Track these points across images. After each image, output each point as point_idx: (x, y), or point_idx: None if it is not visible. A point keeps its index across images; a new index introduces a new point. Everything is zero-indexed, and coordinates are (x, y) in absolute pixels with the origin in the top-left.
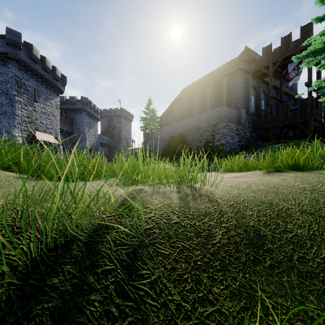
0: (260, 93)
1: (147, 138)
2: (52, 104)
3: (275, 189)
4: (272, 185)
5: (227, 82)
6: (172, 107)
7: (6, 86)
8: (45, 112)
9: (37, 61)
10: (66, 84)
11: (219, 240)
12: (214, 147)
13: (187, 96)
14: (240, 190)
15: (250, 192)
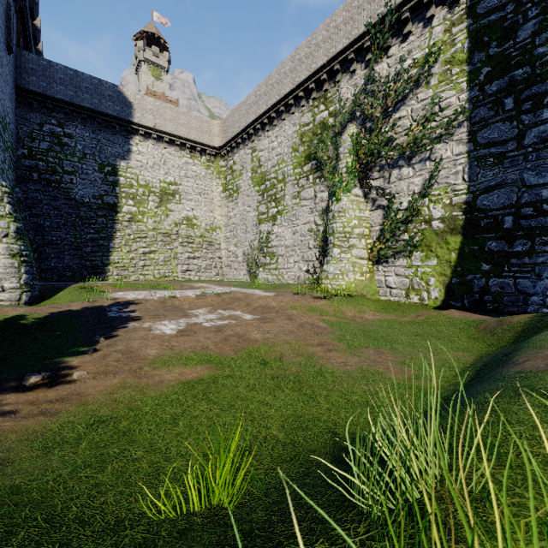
0: None
1: None
2: None
3: None
4: None
5: None
6: None
7: None
8: None
9: None
10: None
11: None
12: None
13: None
14: None
15: None
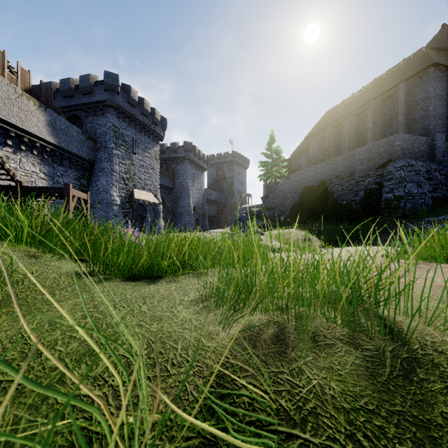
0: None
1: (269, 191)
2: (150, 155)
3: None
4: None
5: (405, 91)
6: (306, 143)
7: (105, 138)
8: (144, 166)
9: (135, 104)
10: (166, 128)
11: None
12: (381, 201)
13: (331, 124)
14: None
15: None
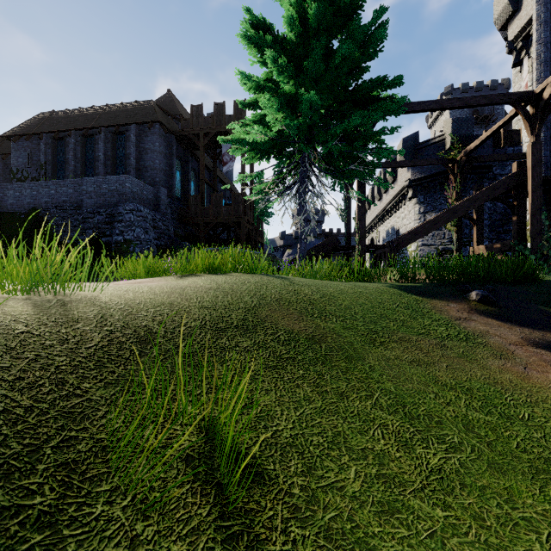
0: (189, 170)
1: None
2: None
3: (181, 290)
4: (180, 286)
5: (137, 134)
6: (5, 145)
7: None
8: None
9: None
10: None
11: (97, 343)
12: (112, 244)
13: (49, 133)
14: (138, 293)
15: (151, 294)
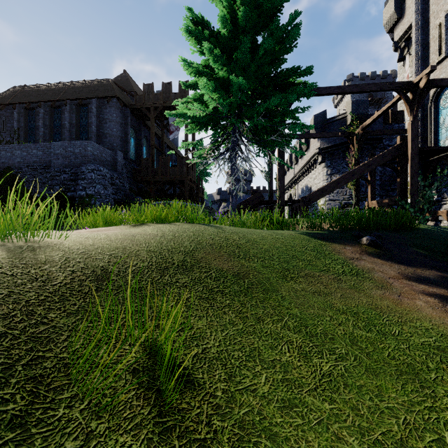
0: (141, 137)
1: None
2: None
3: (133, 237)
4: (132, 234)
5: (98, 107)
6: None
7: None
8: None
9: None
10: None
11: (61, 281)
12: (76, 198)
13: (21, 104)
14: (97, 240)
15: (107, 241)
